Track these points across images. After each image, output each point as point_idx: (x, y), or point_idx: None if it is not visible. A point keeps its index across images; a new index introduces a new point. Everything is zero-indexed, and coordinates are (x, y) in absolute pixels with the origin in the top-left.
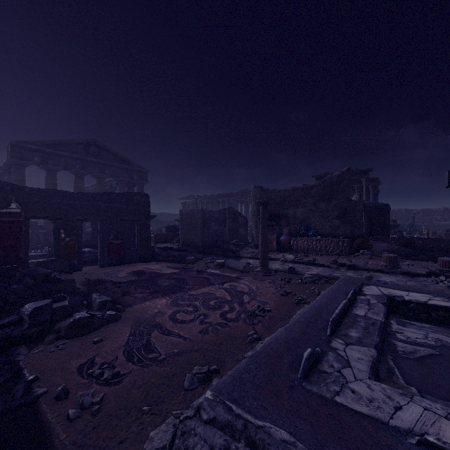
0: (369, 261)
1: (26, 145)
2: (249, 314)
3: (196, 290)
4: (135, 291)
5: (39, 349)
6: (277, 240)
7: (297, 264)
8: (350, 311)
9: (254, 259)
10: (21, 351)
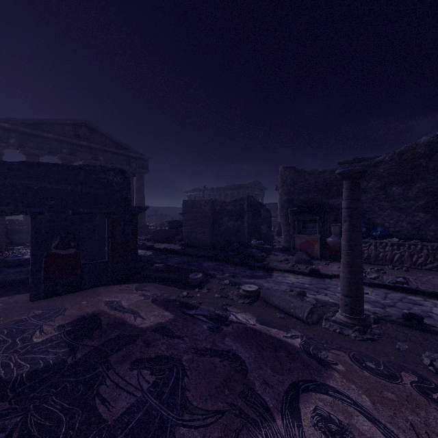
0: None
1: None
2: None
3: None
4: None
5: None
6: (320, 242)
7: (379, 290)
8: None
9: (293, 273)
10: None
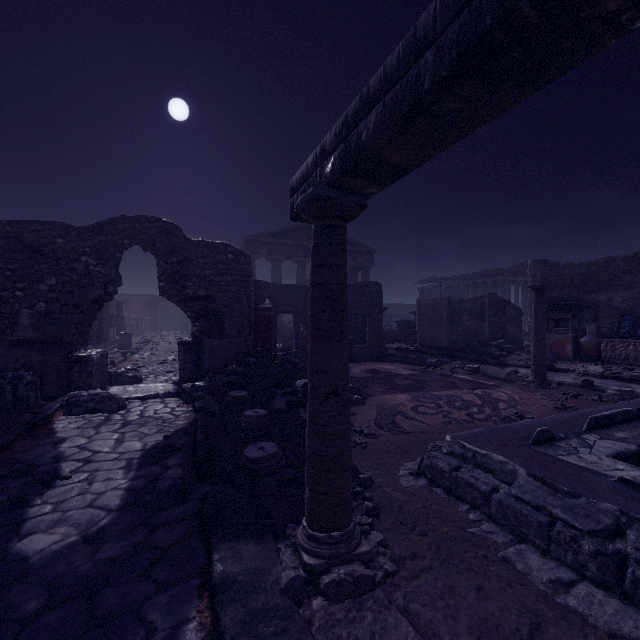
0: None
1: (256, 238)
2: (501, 418)
3: (439, 392)
4: (373, 386)
5: None
6: (574, 342)
7: (605, 380)
8: (637, 421)
9: (528, 368)
10: (301, 411)
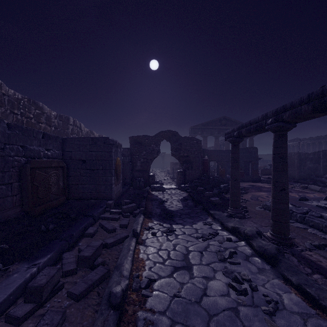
0: None
1: (196, 127)
2: None
3: None
4: (251, 189)
5: (227, 195)
6: None
7: None
8: None
9: None
10: (223, 194)
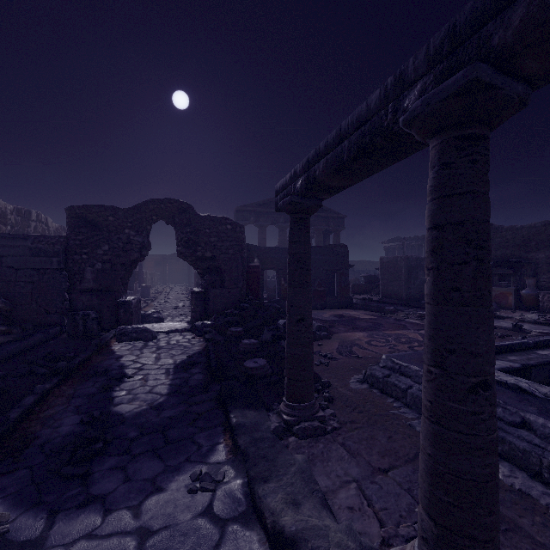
0: None
1: (246, 208)
2: None
3: (390, 331)
4: (338, 326)
5: None
6: (515, 294)
7: (538, 325)
8: (532, 350)
9: None
10: (282, 342)
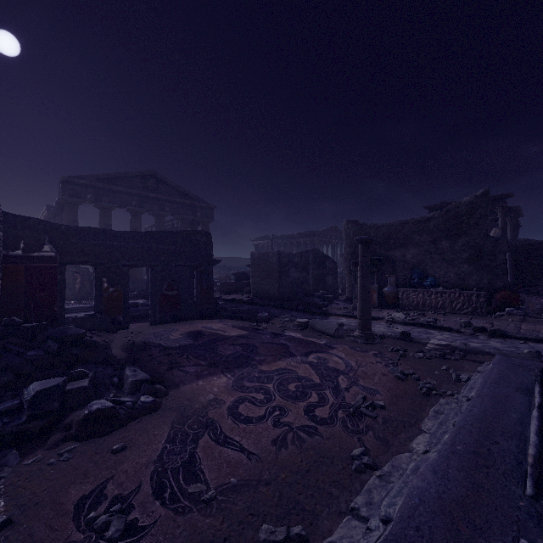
0: (522, 324)
1: (78, 180)
2: (350, 412)
3: (269, 364)
4: (187, 362)
5: (35, 456)
6: (378, 291)
7: (409, 327)
8: None
9: (347, 317)
10: (9, 459)
